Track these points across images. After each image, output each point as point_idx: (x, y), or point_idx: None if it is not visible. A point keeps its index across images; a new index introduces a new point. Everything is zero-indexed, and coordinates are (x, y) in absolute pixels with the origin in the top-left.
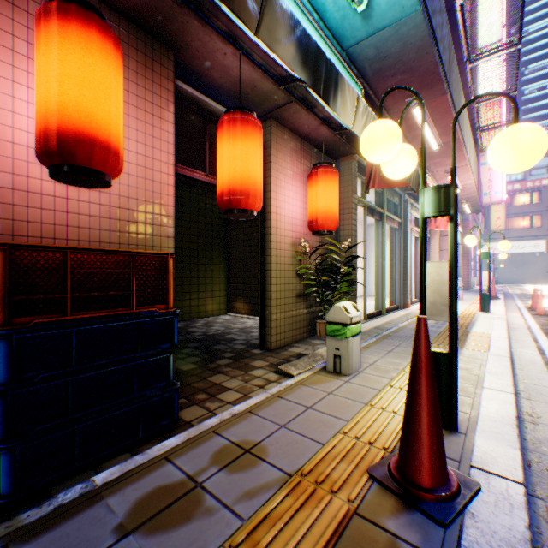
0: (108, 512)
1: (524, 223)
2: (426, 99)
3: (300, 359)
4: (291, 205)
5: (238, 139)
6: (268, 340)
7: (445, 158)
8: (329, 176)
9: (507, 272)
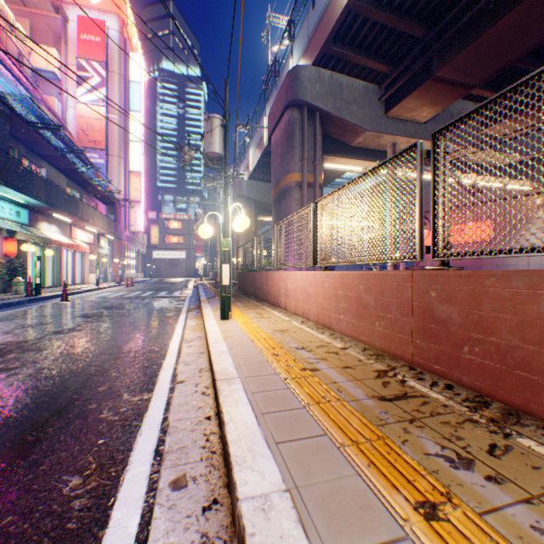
0: None
1: (177, 240)
2: (58, 213)
3: (4, 294)
4: None
5: None
6: None
7: (80, 223)
8: (15, 241)
9: (168, 270)
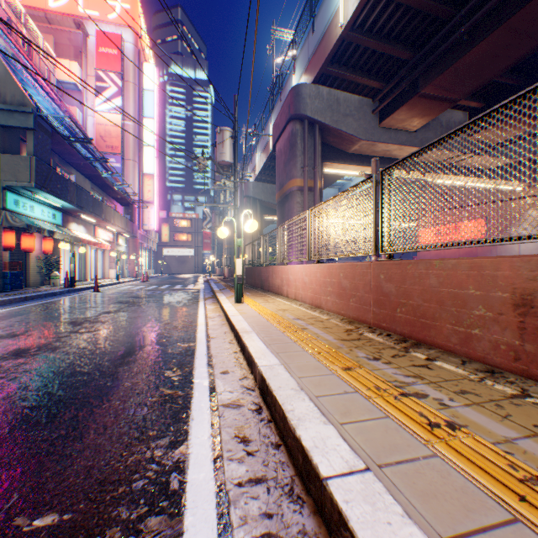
0: (27, 290)
1: (186, 238)
2: (86, 215)
3: (44, 286)
4: (37, 245)
5: (31, 239)
6: (30, 284)
7: (103, 223)
8: (52, 240)
9: (177, 267)
